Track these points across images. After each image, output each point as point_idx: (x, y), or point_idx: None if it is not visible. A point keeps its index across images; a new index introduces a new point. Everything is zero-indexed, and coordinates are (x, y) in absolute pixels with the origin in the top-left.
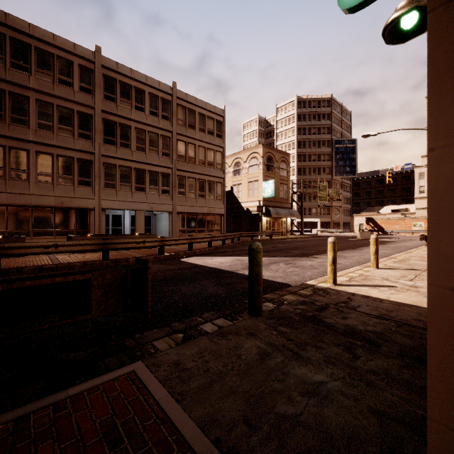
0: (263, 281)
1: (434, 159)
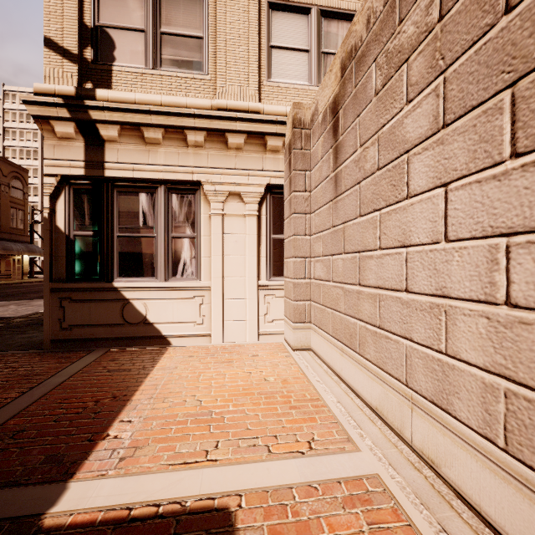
0: None
1: (45, 256)
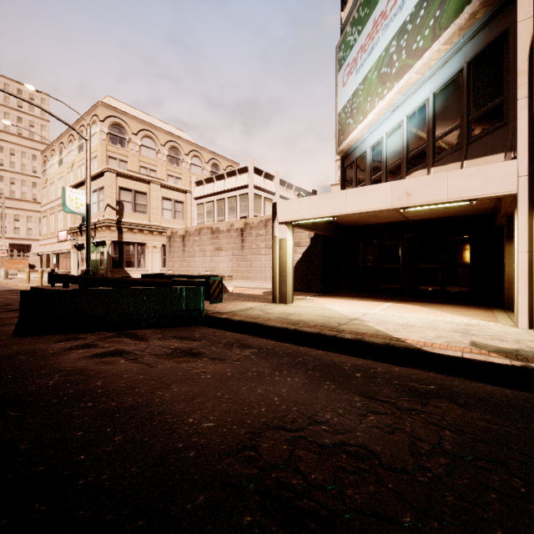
0: (7, 290)
1: (108, 262)
